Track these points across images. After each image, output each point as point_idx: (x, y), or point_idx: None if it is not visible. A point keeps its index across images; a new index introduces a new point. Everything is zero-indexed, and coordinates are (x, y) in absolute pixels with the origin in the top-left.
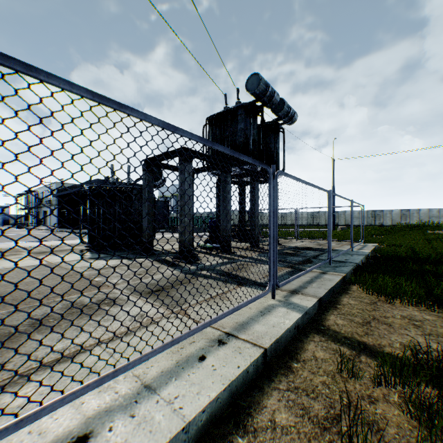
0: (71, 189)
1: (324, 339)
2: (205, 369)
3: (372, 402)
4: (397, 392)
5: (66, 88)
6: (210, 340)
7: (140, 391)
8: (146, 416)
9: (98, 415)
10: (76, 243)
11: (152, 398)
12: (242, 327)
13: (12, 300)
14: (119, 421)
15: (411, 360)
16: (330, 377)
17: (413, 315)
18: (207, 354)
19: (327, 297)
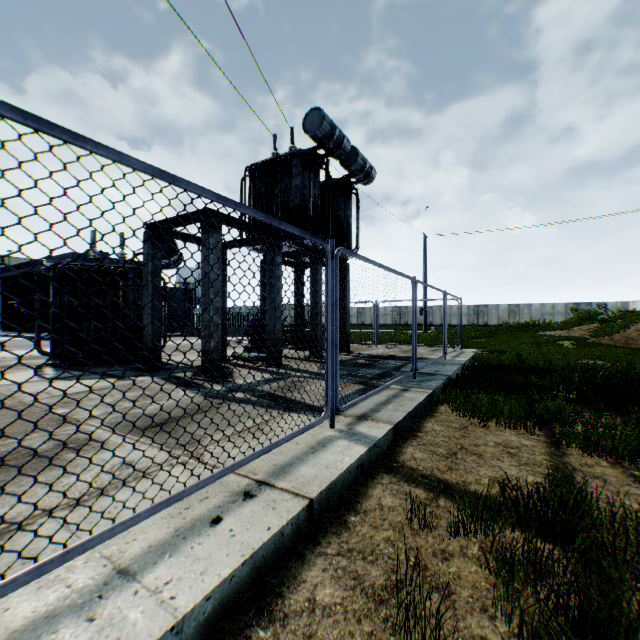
0: (26, 267)
1: (395, 480)
2: (218, 537)
3: (446, 559)
4: (479, 541)
5: None
6: (232, 494)
7: (111, 579)
8: (114, 616)
9: (32, 625)
10: (32, 354)
11: (129, 588)
12: (282, 470)
13: None
14: (67, 631)
15: (500, 499)
16: (397, 531)
17: (510, 440)
18: (224, 513)
19: (405, 423)
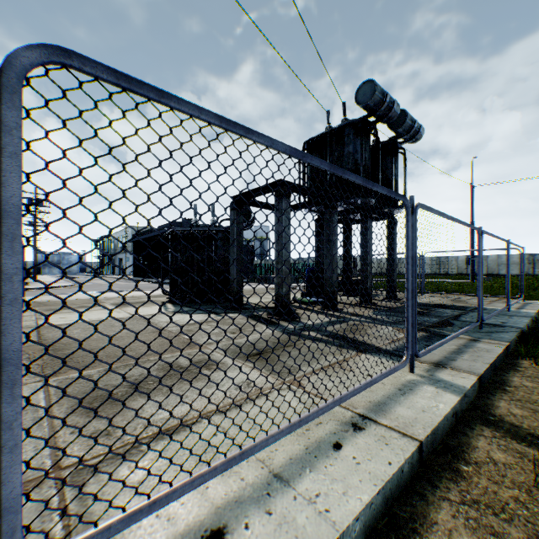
0: (147, 233)
1: (498, 434)
2: (345, 462)
3: None
4: None
5: (194, 114)
6: (342, 423)
7: (271, 481)
8: (286, 515)
9: (228, 506)
10: (155, 294)
11: (287, 492)
12: (379, 408)
13: (105, 357)
14: (254, 518)
15: None
16: (524, 492)
17: None
18: (342, 440)
19: (487, 375)
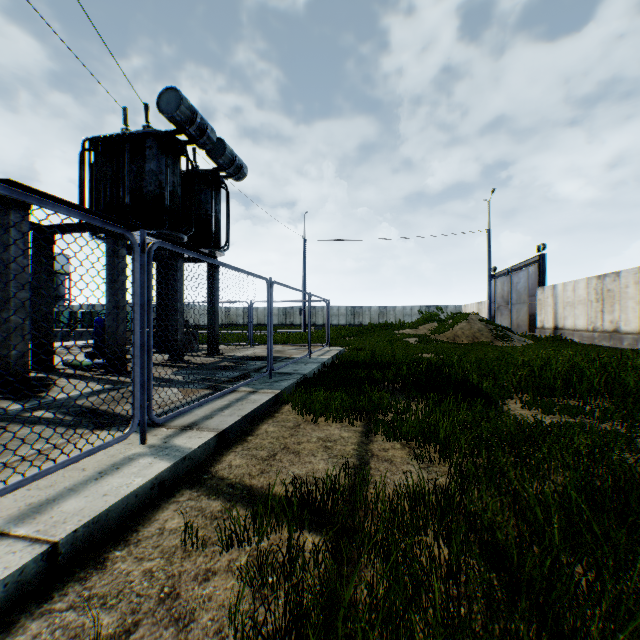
0: None
1: (196, 495)
2: None
3: (206, 579)
4: (252, 550)
5: None
6: None
7: None
8: None
9: None
10: None
11: None
12: (37, 510)
13: None
14: None
15: (296, 496)
16: (166, 558)
17: (332, 434)
18: None
19: (238, 428)
